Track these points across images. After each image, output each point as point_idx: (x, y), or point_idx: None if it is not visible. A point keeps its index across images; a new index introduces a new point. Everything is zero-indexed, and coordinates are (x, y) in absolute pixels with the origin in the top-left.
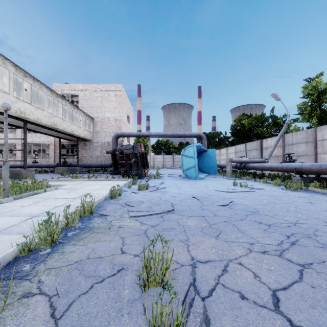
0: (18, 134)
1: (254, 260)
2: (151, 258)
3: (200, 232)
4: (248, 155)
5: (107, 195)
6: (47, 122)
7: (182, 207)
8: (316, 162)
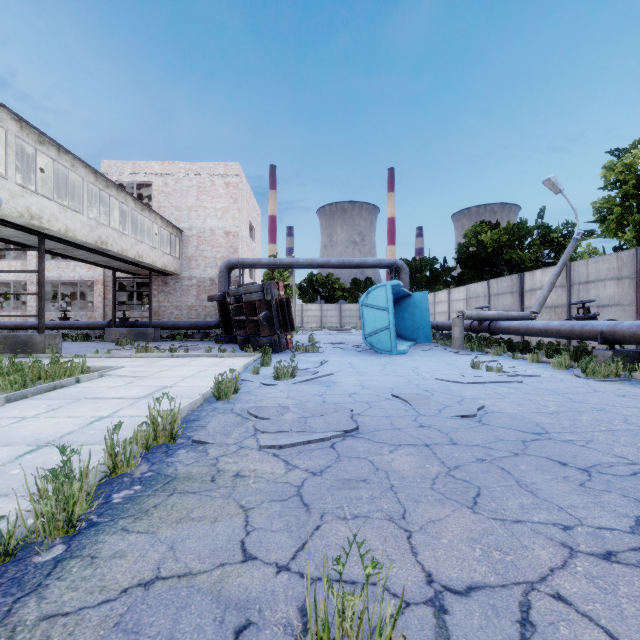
0: (30, 262)
1: (592, 584)
2: (334, 613)
3: (429, 492)
4: (494, 304)
5: (208, 393)
6: (86, 238)
7: (375, 420)
8: (639, 319)
